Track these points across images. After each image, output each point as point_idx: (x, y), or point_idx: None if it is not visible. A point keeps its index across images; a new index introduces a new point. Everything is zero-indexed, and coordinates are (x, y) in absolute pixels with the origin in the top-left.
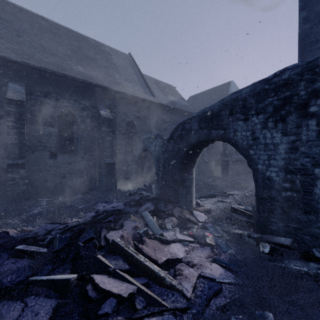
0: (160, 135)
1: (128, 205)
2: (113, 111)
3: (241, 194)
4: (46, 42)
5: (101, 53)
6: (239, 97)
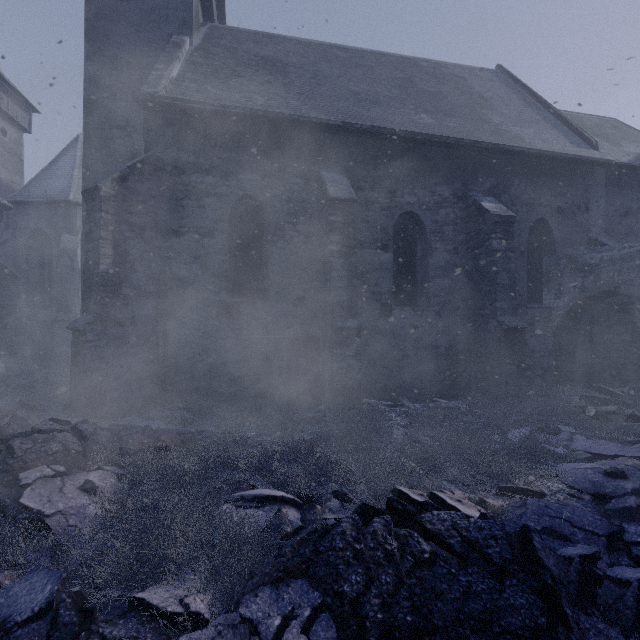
0: None
1: None
2: (500, 202)
3: None
4: (357, 84)
5: (446, 80)
6: None
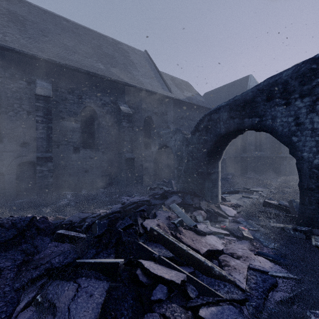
0: (180, 130)
1: (152, 198)
2: (132, 107)
3: (266, 190)
4: (69, 41)
5: (119, 50)
6: (278, 81)
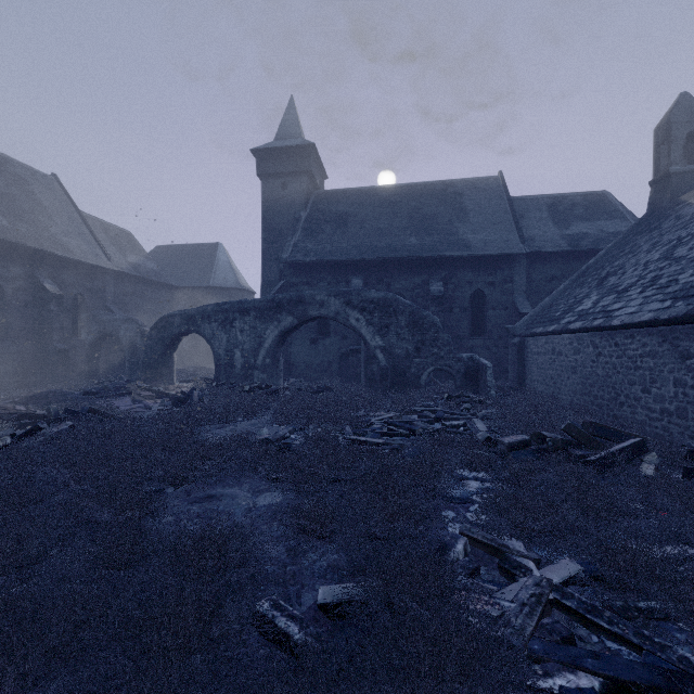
0: (133, 319)
1: None
2: (56, 282)
3: None
4: None
5: (13, 181)
6: (207, 310)
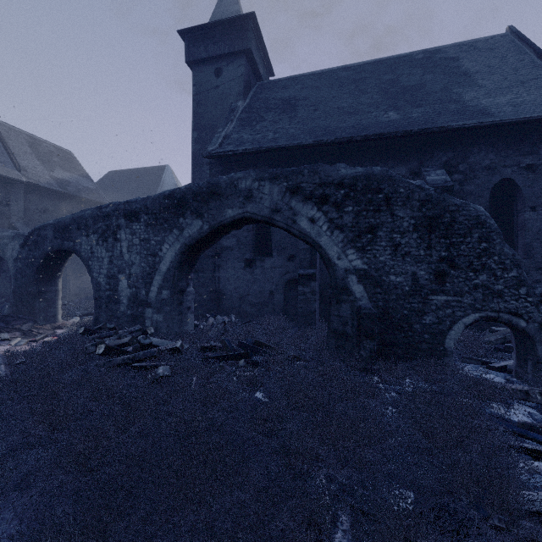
0: (22, 235)
1: None
2: None
3: None
4: None
5: None
6: (84, 216)
